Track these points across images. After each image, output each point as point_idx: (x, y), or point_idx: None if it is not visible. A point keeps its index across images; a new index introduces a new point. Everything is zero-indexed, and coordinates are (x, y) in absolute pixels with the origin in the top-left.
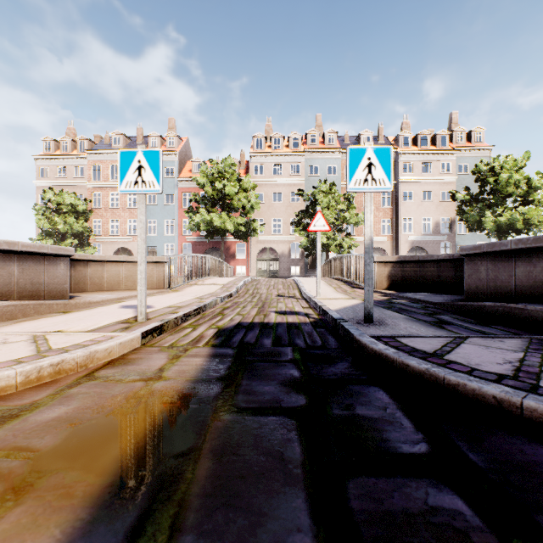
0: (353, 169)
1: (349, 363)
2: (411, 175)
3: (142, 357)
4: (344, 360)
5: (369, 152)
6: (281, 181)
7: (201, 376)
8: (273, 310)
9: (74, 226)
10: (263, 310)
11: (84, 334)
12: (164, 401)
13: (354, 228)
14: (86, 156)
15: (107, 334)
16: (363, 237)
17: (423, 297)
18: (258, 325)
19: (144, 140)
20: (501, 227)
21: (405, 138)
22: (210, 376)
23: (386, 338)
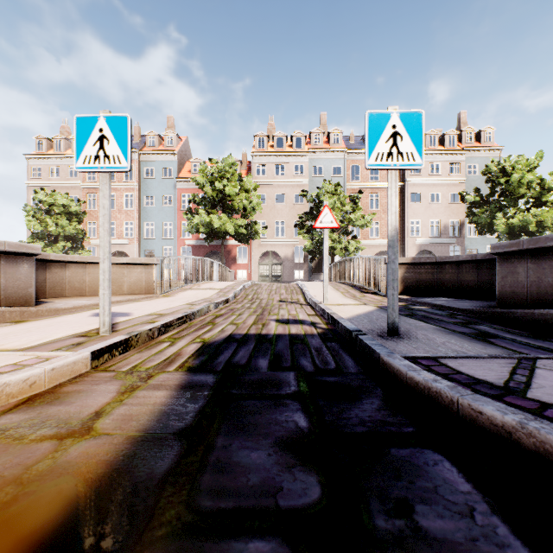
0: (373, 140)
1: (380, 400)
2: (419, 176)
3: (82, 390)
4: (371, 394)
5: (394, 118)
6: (284, 182)
7: (154, 427)
8: (274, 318)
9: (66, 229)
10: (262, 319)
11: (12, 354)
12: (65, 492)
13: (359, 231)
14: None
15: (43, 354)
16: (369, 240)
17: (446, 303)
18: (253, 338)
19: (142, 139)
20: (512, 230)
21: None
22: (169, 427)
23: (425, 360)
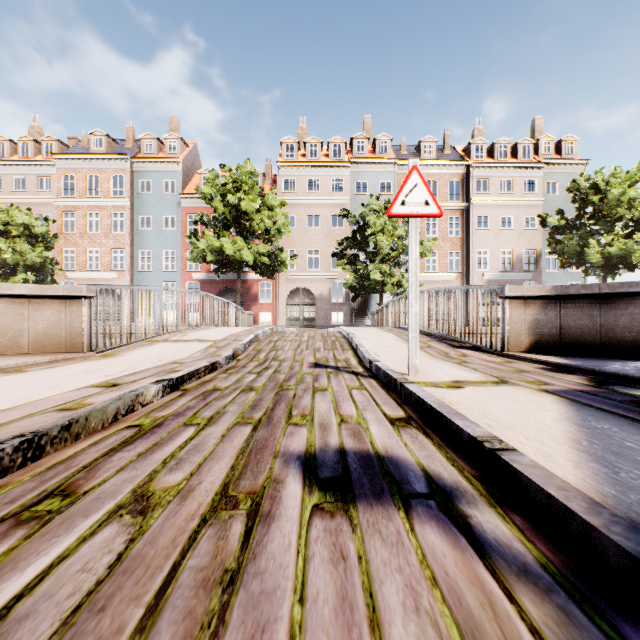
0: None
1: None
2: (487, 195)
3: None
4: None
5: None
6: (318, 200)
7: None
8: (299, 443)
9: (27, 256)
10: (261, 452)
11: None
12: None
13: None
14: (54, 163)
15: None
16: (425, 274)
17: None
18: None
19: (136, 144)
20: (609, 261)
21: (479, 148)
22: None
23: None
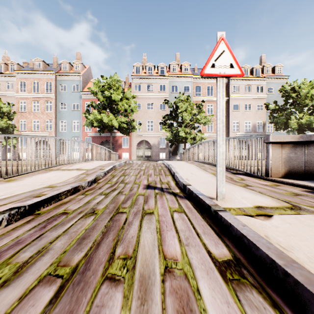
0: None
1: None
2: (238, 93)
3: None
4: None
5: None
6: (153, 95)
7: None
8: None
9: None
10: None
11: None
12: None
13: (201, 128)
14: (15, 75)
15: None
16: (207, 134)
17: None
18: None
19: (58, 66)
20: (301, 127)
21: None
22: None
23: None
